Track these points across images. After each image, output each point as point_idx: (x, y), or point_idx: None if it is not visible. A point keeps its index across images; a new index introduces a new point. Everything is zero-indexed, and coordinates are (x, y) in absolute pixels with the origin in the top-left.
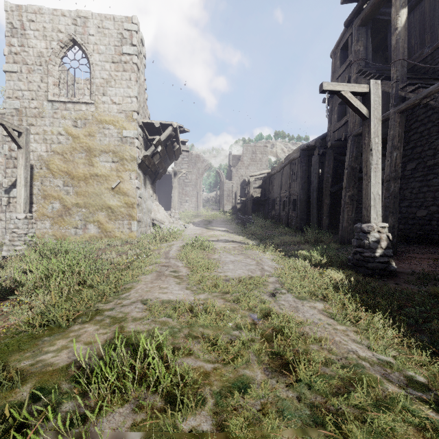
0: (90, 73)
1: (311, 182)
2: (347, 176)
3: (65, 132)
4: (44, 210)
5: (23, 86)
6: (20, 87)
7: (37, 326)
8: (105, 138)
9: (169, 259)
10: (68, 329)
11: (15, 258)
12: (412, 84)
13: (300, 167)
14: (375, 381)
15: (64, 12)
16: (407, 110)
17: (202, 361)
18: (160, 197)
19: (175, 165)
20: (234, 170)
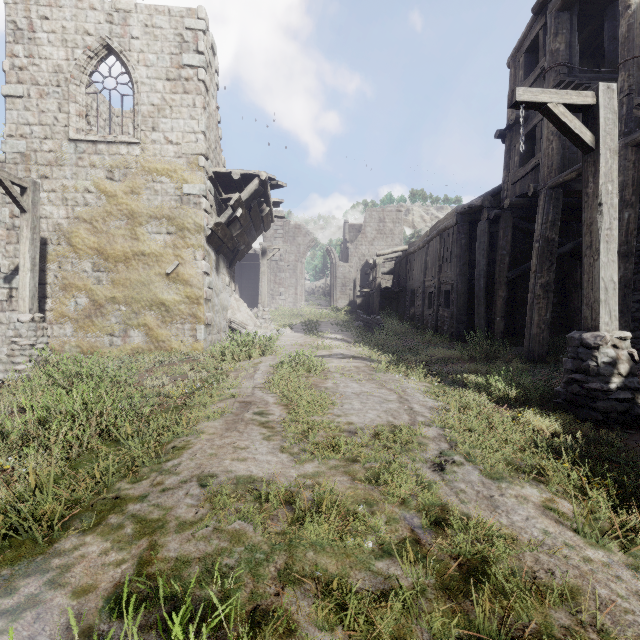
0: (134, 96)
1: (473, 264)
2: (538, 253)
3: (95, 187)
4: (63, 307)
5: (32, 117)
6: (27, 120)
7: None
8: (157, 197)
9: (252, 389)
10: (46, 550)
11: (14, 383)
12: None
13: (457, 240)
14: None
15: (93, 3)
16: None
17: None
18: (243, 287)
19: (264, 240)
20: (352, 247)
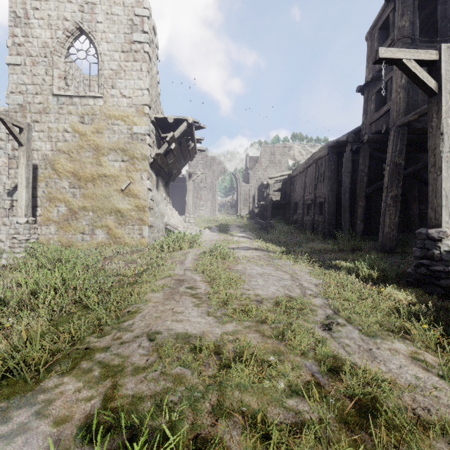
0: (98, 64)
1: (340, 183)
2: (389, 174)
3: (71, 128)
4: (49, 214)
5: (27, 79)
6: (23, 81)
7: None
8: (115, 135)
9: (184, 271)
10: (34, 388)
11: (14, 267)
12: None
13: (328, 165)
14: None
15: None
16: None
17: None
18: (174, 201)
19: (189, 168)
20: (252, 172)
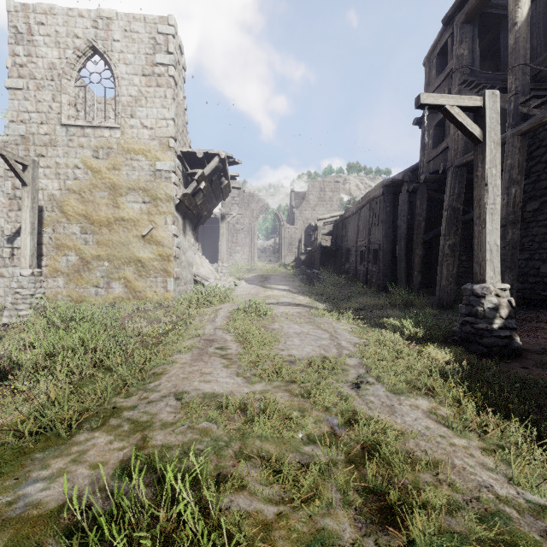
0: (115, 89)
1: (397, 228)
2: (446, 220)
3: (83, 164)
4: (56, 264)
5: (30, 106)
6: (26, 108)
7: (25, 436)
8: (134, 172)
9: (214, 330)
10: (68, 441)
11: (18, 326)
12: (538, 97)
13: (383, 207)
14: (535, 546)
15: (81, 11)
16: (531, 131)
17: (259, 502)
18: (205, 246)
19: (223, 206)
20: (298, 212)
